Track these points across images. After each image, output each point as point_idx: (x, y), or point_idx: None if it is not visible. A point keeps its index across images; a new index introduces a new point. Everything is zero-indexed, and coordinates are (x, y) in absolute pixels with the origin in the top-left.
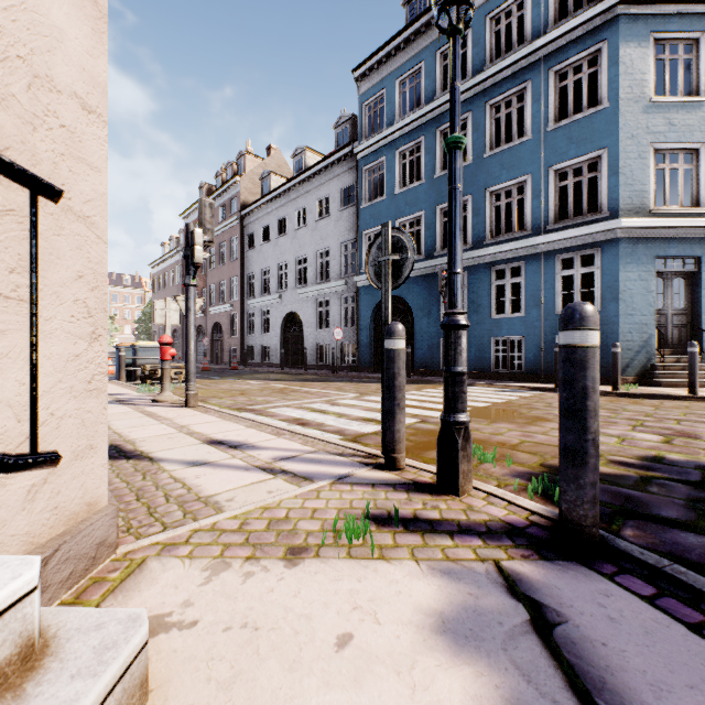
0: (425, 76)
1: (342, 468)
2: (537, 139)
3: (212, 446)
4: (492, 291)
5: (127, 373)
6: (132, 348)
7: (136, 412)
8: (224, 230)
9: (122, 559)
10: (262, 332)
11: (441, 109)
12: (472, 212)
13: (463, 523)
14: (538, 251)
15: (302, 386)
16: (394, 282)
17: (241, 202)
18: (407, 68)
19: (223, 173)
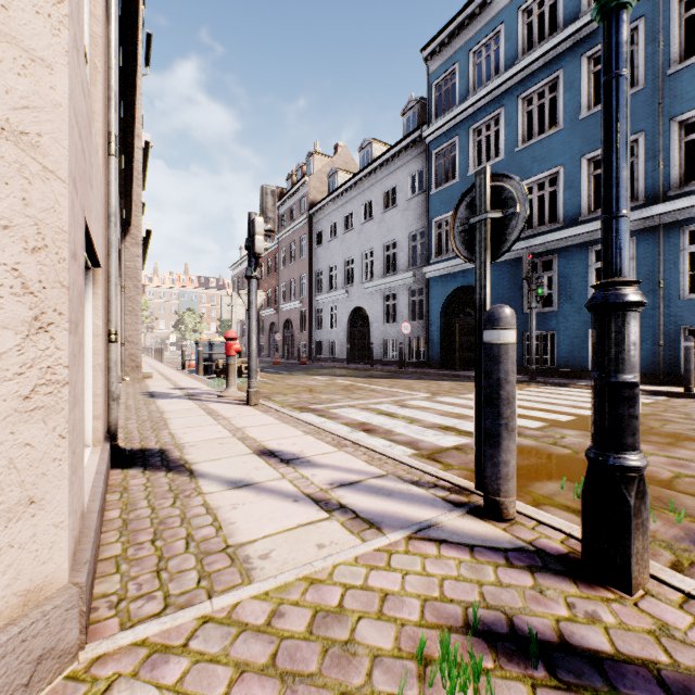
0: (504, 40)
1: (420, 509)
2: (652, 87)
3: (261, 458)
4: (590, 275)
5: (205, 367)
6: (209, 344)
7: (198, 409)
8: (294, 230)
9: (82, 675)
10: (329, 327)
11: (523, 73)
12: (562, 185)
13: (669, 678)
14: (654, 224)
15: (368, 383)
16: (494, 250)
17: (310, 201)
18: (482, 36)
19: (293, 175)
